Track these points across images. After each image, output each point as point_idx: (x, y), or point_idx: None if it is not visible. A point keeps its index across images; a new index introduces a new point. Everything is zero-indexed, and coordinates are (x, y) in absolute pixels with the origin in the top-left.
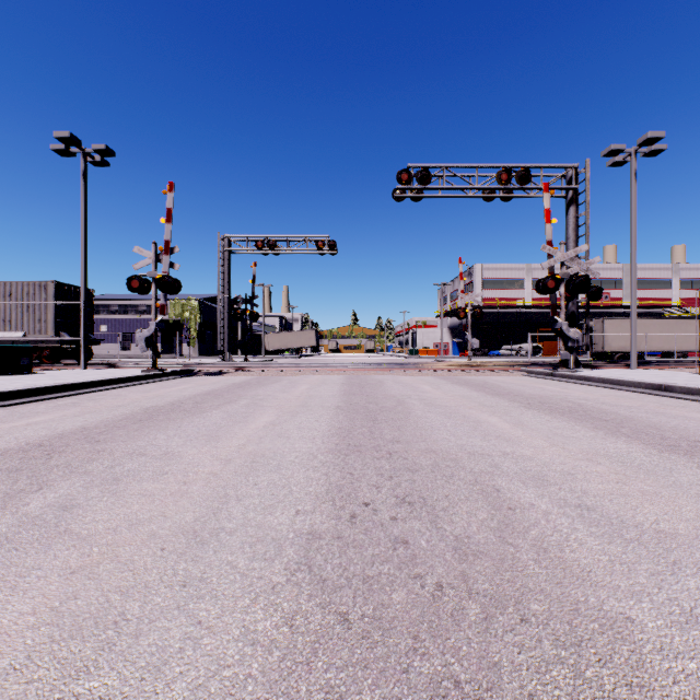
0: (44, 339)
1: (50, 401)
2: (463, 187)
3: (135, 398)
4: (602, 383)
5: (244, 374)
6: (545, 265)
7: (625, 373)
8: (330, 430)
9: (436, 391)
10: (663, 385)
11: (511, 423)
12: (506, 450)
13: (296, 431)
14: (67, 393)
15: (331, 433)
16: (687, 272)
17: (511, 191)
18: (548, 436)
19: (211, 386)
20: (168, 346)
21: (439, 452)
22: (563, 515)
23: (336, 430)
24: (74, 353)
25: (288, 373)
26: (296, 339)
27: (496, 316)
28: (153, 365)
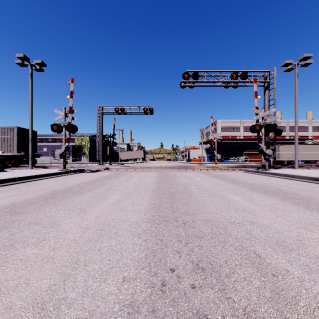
0: (12, 154)
1: (5, 187)
2: (214, 81)
3: (50, 185)
4: (284, 176)
5: (108, 171)
6: (254, 118)
7: (294, 171)
8: (149, 205)
9: (203, 180)
10: (318, 178)
11: (247, 201)
12: (252, 220)
13: (130, 206)
14: (16, 182)
15: (150, 208)
16: (315, 123)
17: (237, 83)
18: (272, 210)
19: (91, 178)
20: (75, 157)
21: (212, 221)
22: (315, 283)
23: (152, 205)
24: (27, 161)
25: (129, 171)
26: (134, 154)
27: (227, 144)
28: (64, 167)
